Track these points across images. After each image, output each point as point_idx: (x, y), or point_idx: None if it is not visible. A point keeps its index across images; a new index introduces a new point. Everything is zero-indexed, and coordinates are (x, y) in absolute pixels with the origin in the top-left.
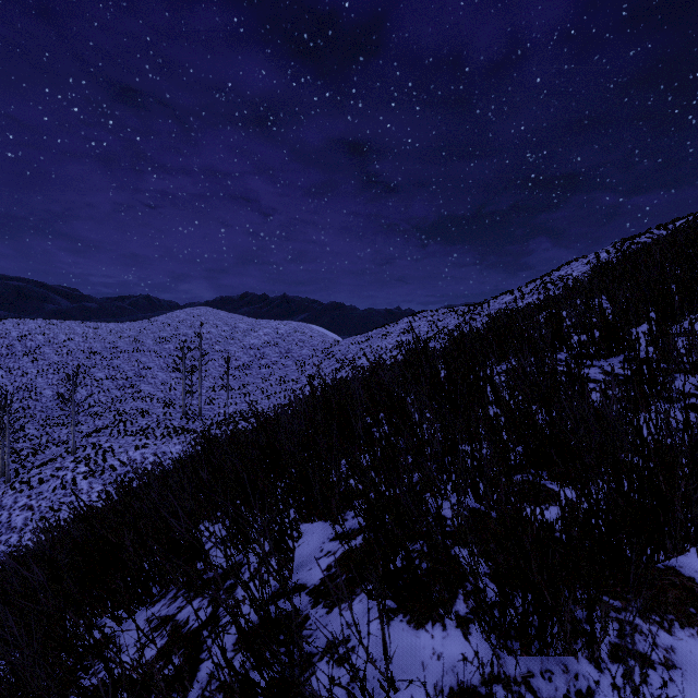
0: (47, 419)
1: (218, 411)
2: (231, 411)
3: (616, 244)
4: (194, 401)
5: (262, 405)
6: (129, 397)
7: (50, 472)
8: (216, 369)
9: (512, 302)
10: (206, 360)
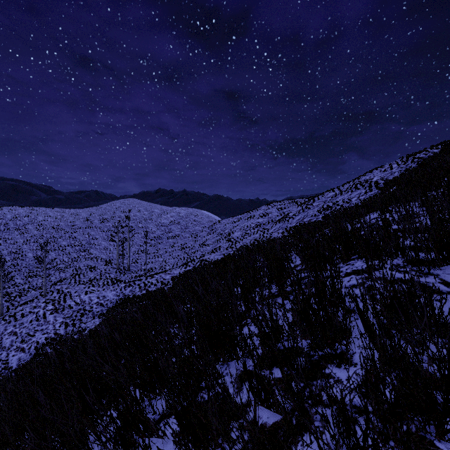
0: (29, 272)
1: (140, 267)
2: (149, 267)
3: (403, 158)
4: (125, 261)
5: (169, 263)
6: (82, 258)
7: (29, 309)
8: (139, 239)
9: (333, 197)
10: (133, 233)
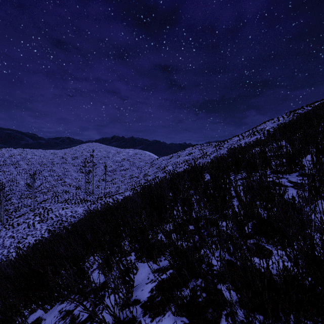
0: (21, 195)
1: (101, 191)
2: (107, 191)
3: (287, 114)
4: (90, 187)
5: (121, 188)
6: (59, 185)
7: (22, 220)
8: (100, 171)
9: (238, 141)
10: (95, 167)
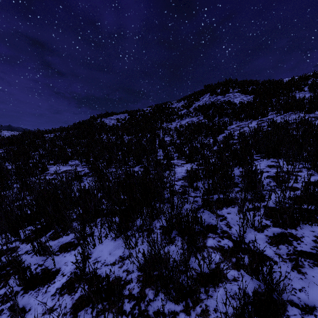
0: None
1: None
2: None
3: None
4: None
5: None
6: None
7: None
8: None
9: None
10: None
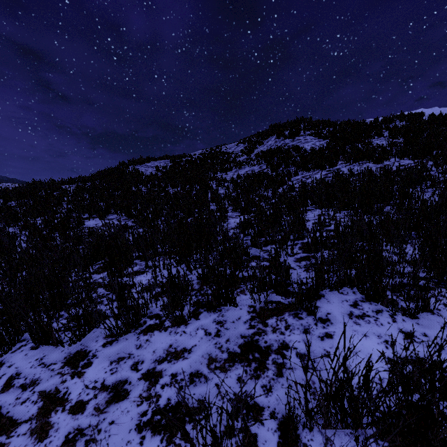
0: None
1: None
2: None
3: None
4: None
5: None
6: None
7: None
8: None
9: None
10: None
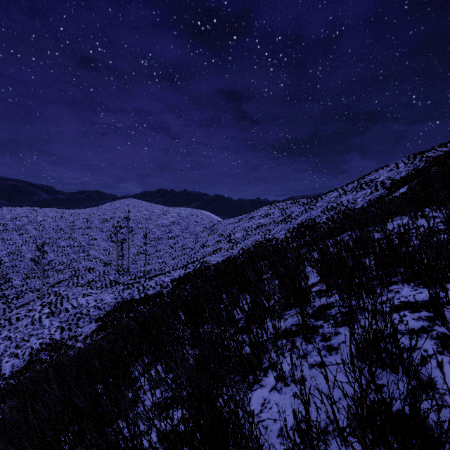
0: (27, 273)
1: (140, 269)
2: (148, 269)
3: (410, 157)
4: (124, 262)
5: (169, 264)
6: (81, 259)
7: (24, 313)
8: (139, 240)
9: (337, 197)
10: (133, 234)
